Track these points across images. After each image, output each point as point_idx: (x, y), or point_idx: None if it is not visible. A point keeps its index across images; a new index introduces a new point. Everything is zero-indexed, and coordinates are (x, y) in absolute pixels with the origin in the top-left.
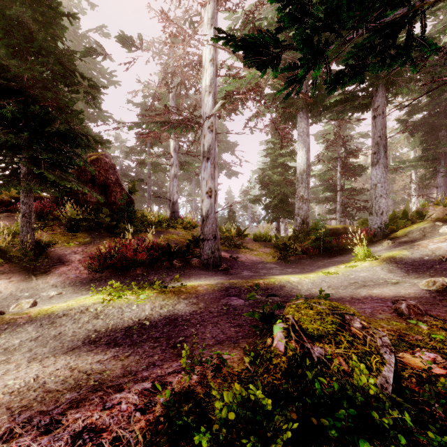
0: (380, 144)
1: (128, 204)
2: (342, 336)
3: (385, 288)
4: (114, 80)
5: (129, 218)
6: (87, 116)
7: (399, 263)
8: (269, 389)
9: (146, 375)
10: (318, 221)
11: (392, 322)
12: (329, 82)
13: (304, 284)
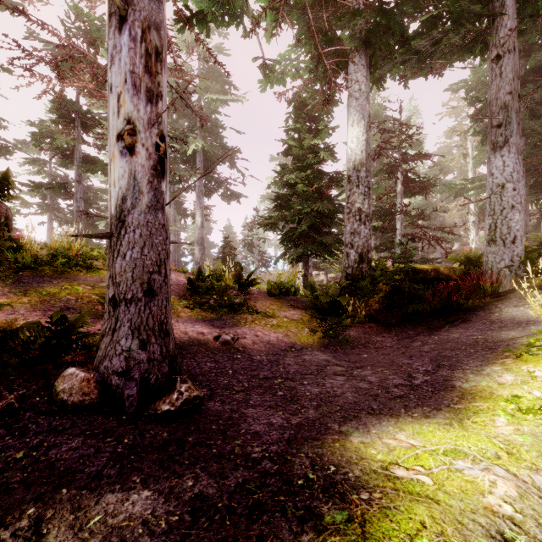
0: (512, 108)
1: None
2: None
3: None
4: None
5: None
6: None
7: None
8: None
9: None
10: (400, 254)
11: None
12: None
13: None
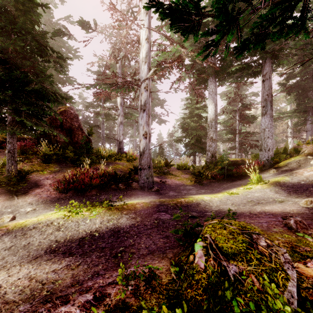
0: (268, 100)
1: (86, 143)
2: (252, 254)
3: (274, 205)
4: (77, 55)
5: (87, 153)
6: (58, 80)
7: (283, 186)
8: (192, 304)
9: (90, 285)
10: (223, 155)
11: (284, 235)
12: (239, 45)
13: (214, 202)
